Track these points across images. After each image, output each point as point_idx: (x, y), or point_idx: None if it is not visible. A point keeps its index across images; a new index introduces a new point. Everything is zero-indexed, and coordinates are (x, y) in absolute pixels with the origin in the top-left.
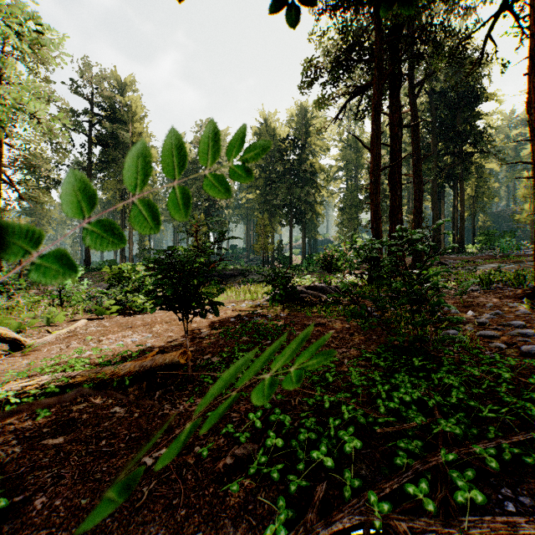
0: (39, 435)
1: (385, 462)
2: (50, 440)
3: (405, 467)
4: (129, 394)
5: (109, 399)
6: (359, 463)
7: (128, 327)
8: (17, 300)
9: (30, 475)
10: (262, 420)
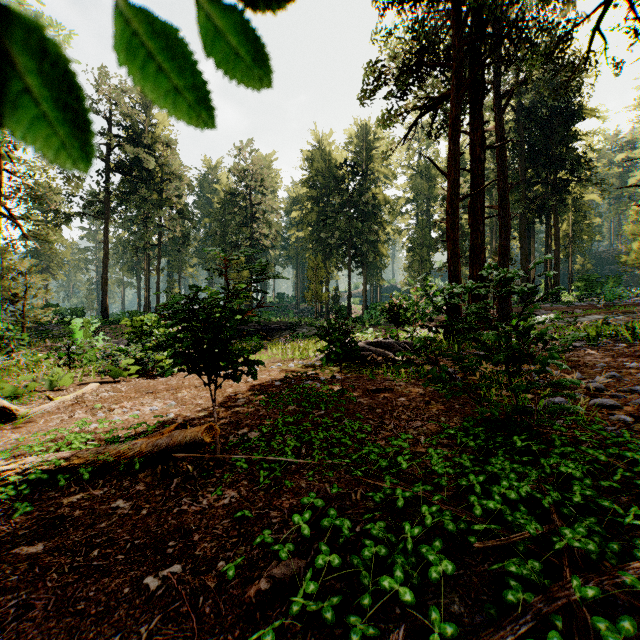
0: (13, 539)
1: (487, 591)
2: (25, 548)
3: (520, 606)
4: (139, 481)
5: (111, 488)
6: (450, 592)
7: (148, 392)
8: (17, 359)
9: None
10: (312, 521)
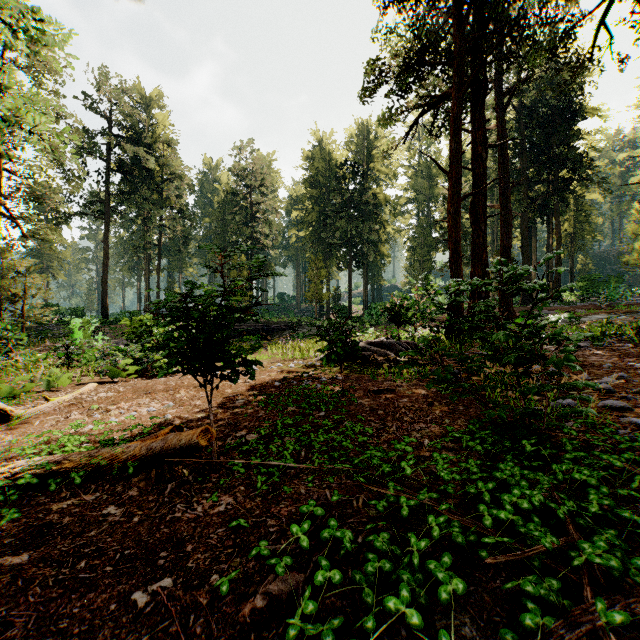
0: None
1: (500, 611)
2: (10, 559)
3: (539, 632)
4: (132, 486)
5: (103, 493)
6: (460, 612)
7: (146, 393)
8: (15, 359)
9: None
10: (312, 531)
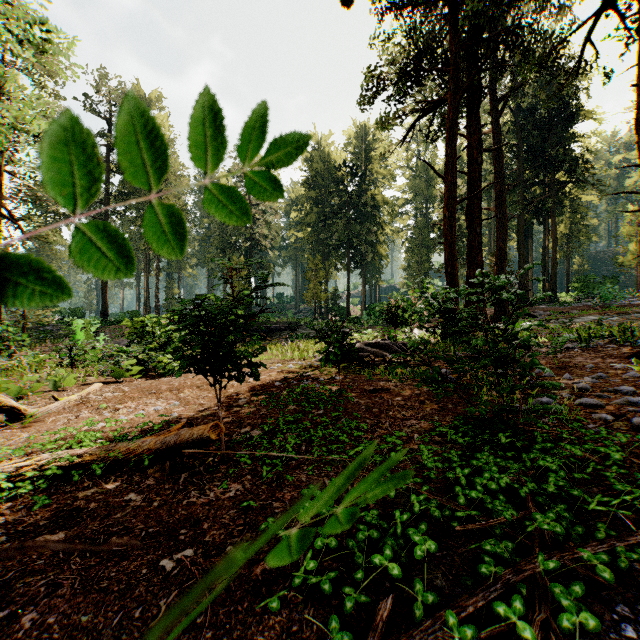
0: (35, 529)
1: (466, 569)
2: (48, 537)
3: (492, 578)
4: (149, 476)
5: (123, 483)
6: (434, 570)
7: (151, 392)
8: (19, 359)
9: (20, 582)
10: None
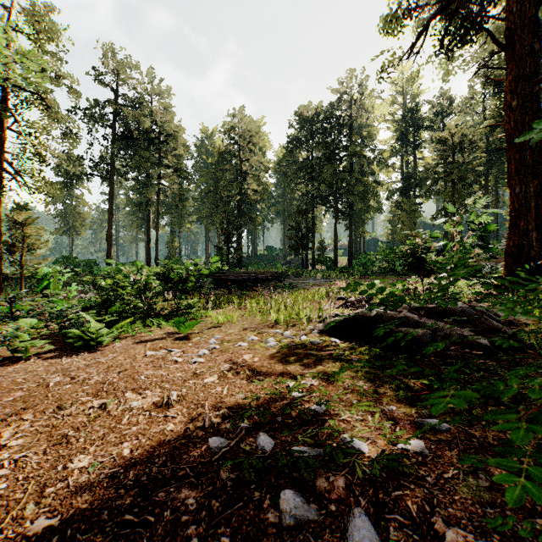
0: None
1: None
2: None
3: None
4: None
5: None
6: None
7: None
8: None
9: None
10: None
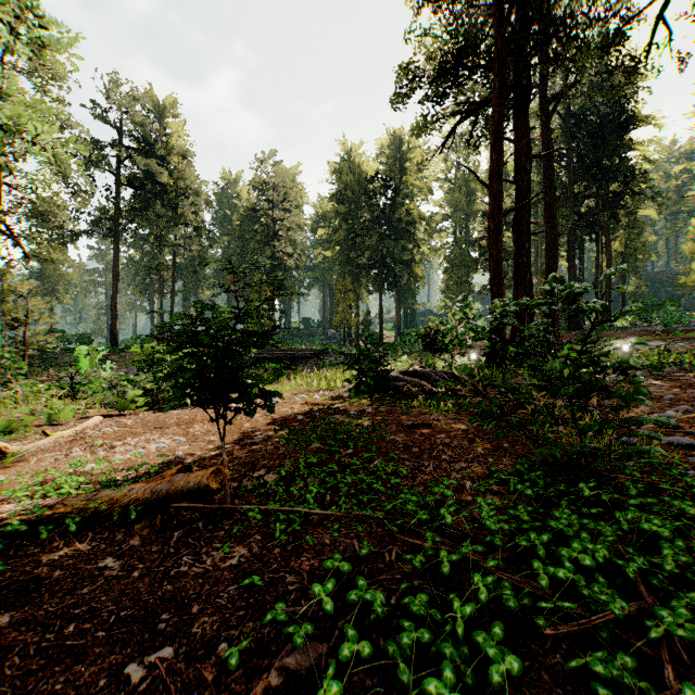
0: None
1: (562, 693)
2: None
3: None
4: (134, 534)
5: (101, 543)
6: (513, 693)
7: (156, 427)
8: (15, 390)
9: None
10: (337, 589)
